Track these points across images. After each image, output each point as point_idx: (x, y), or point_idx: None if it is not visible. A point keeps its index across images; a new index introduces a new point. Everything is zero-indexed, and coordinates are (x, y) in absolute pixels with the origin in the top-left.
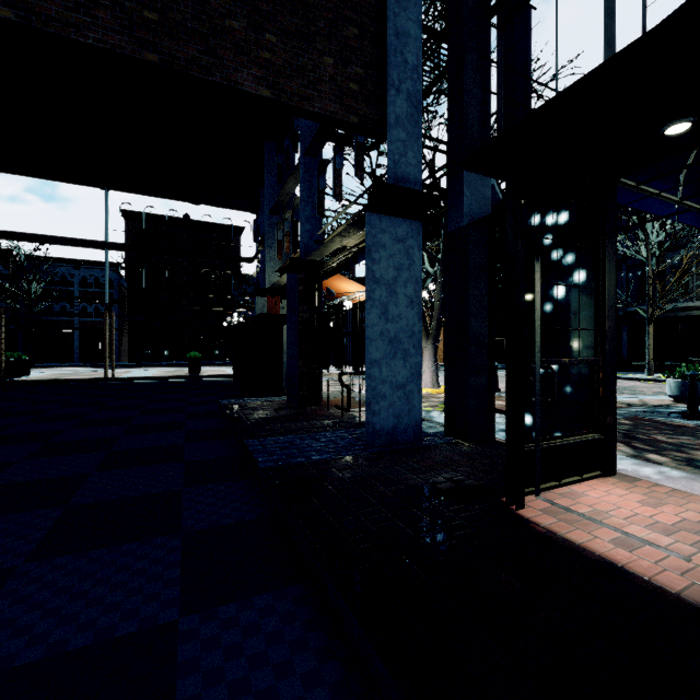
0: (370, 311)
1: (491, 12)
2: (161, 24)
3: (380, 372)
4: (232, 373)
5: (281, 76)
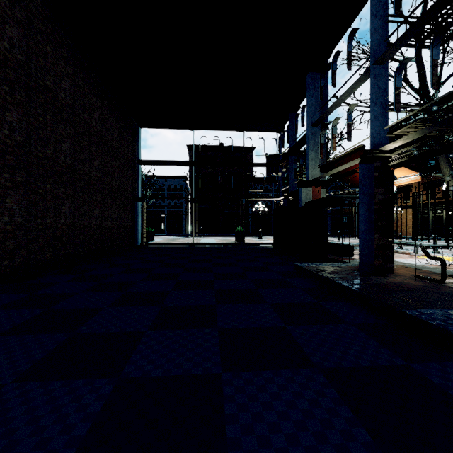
0: None
1: None
2: None
3: None
4: (263, 242)
5: None
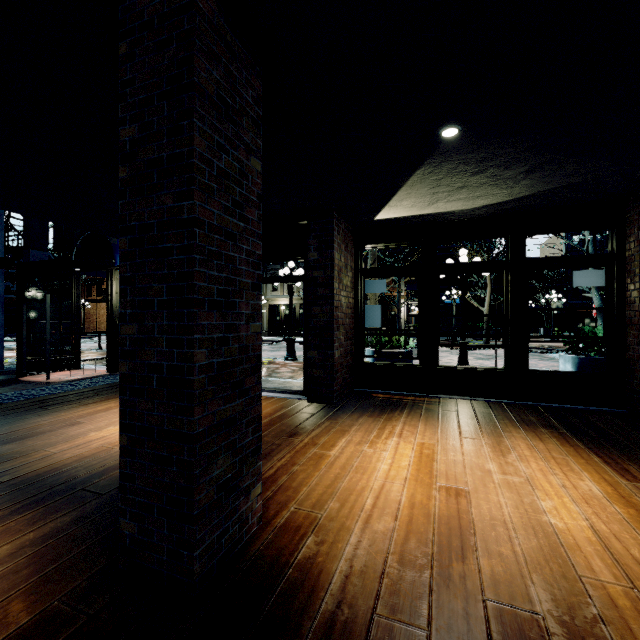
0: None
1: None
2: None
3: None
4: None
5: None
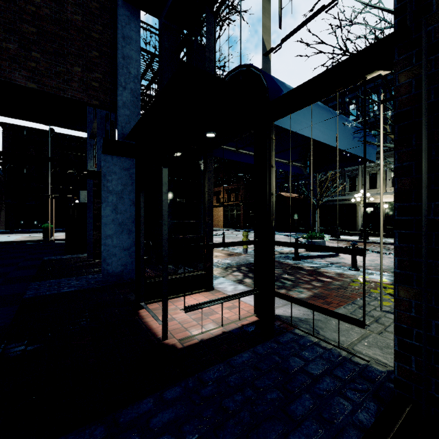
0: (105, 208)
1: (178, 52)
2: None
3: (112, 241)
4: None
5: (44, 76)
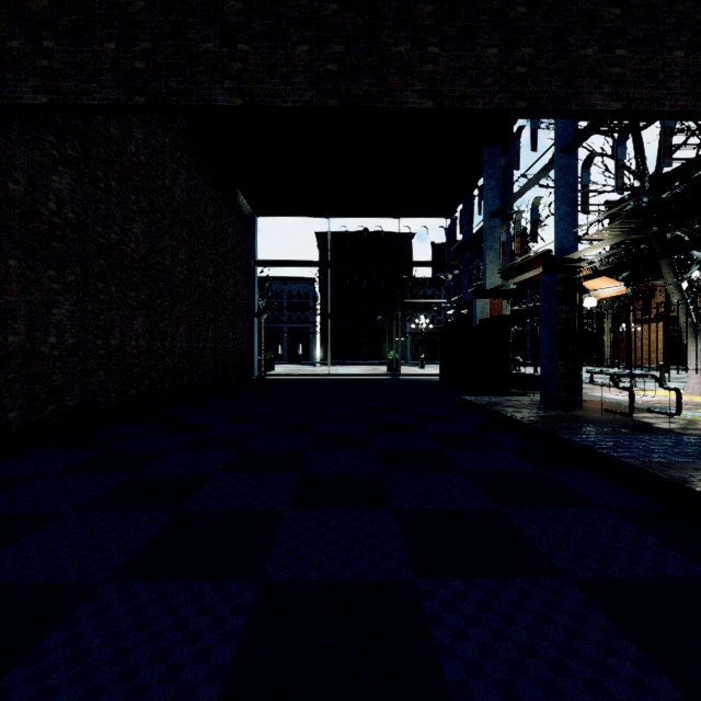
0: None
1: None
2: (528, 74)
3: None
4: (427, 372)
5: (630, 85)
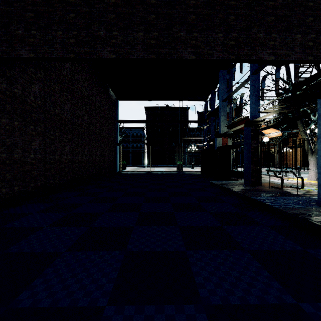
0: (319, 143)
1: None
2: (235, 44)
3: None
4: (194, 170)
5: (278, 49)
